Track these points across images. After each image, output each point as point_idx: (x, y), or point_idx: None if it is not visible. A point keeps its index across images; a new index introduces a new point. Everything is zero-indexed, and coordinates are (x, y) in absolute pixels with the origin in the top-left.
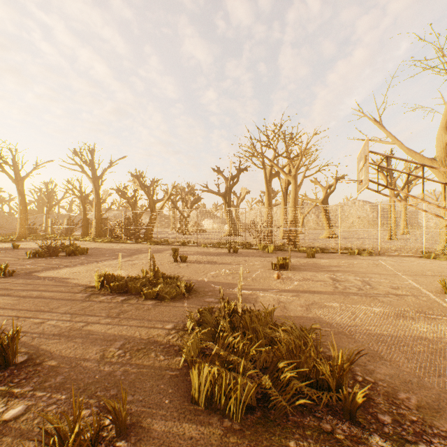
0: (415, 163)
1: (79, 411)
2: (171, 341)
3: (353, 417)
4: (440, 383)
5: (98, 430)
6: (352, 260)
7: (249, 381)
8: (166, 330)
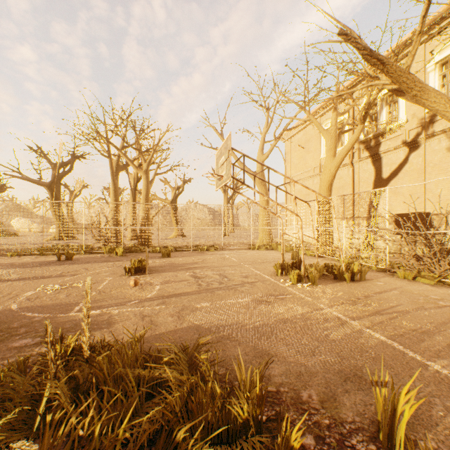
0: (264, 165)
1: None
2: None
3: None
4: (319, 363)
5: None
6: (204, 256)
7: None
8: None
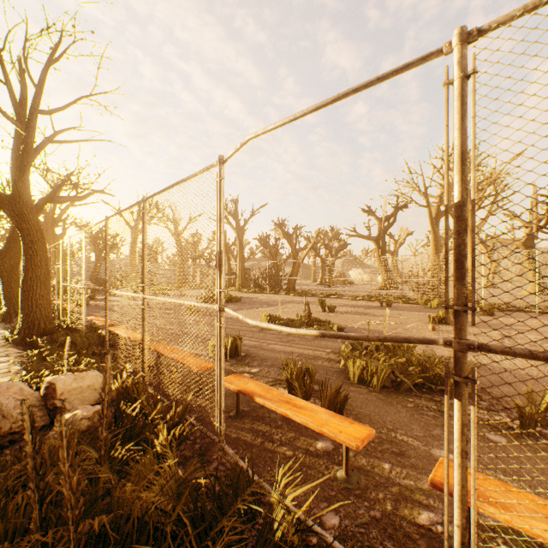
0: None
1: (294, 364)
2: (331, 357)
3: None
4: None
5: (304, 373)
6: None
7: (385, 368)
8: (326, 352)
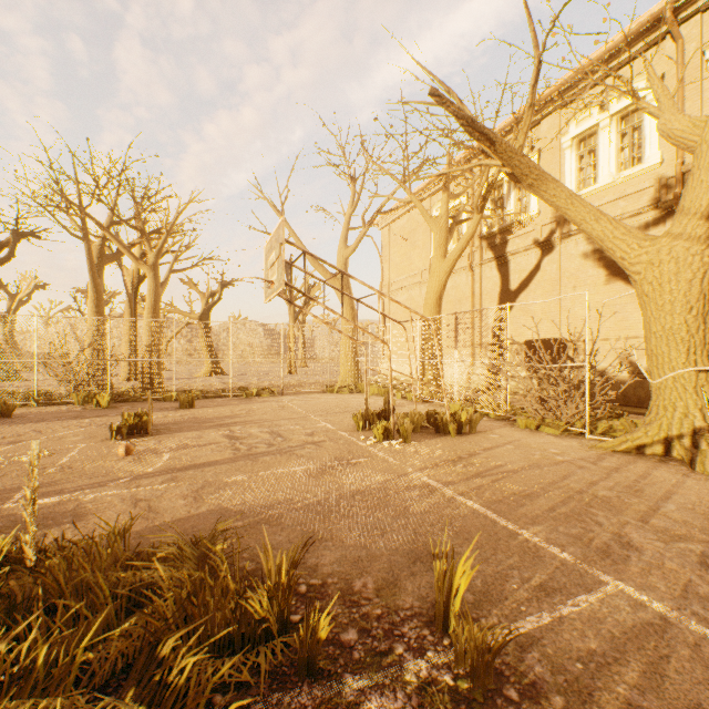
0: (335, 268)
1: None
2: None
3: (315, 668)
4: (387, 544)
5: None
6: (251, 404)
7: None
8: None
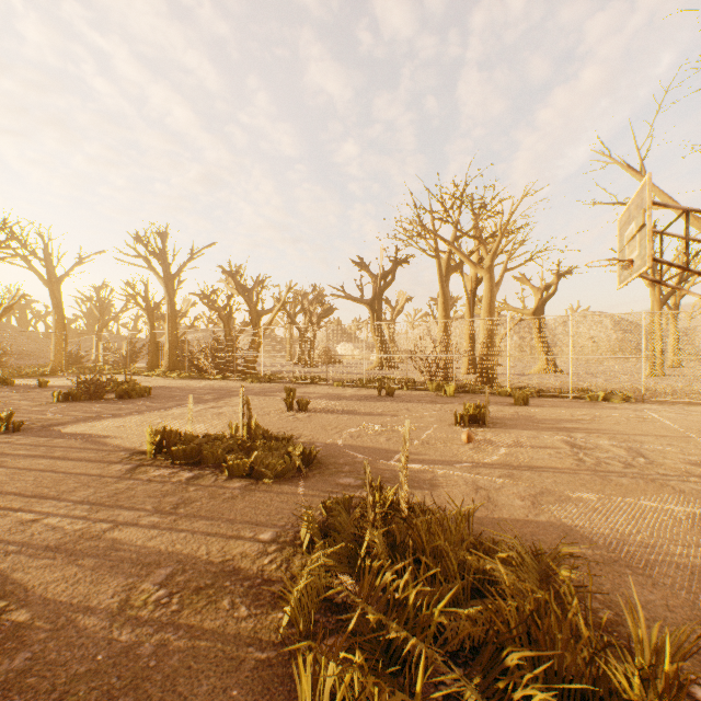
0: None
1: None
2: (266, 571)
3: None
4: None
5: None
6: (596, 409)
7: None
8: (260, 543)
